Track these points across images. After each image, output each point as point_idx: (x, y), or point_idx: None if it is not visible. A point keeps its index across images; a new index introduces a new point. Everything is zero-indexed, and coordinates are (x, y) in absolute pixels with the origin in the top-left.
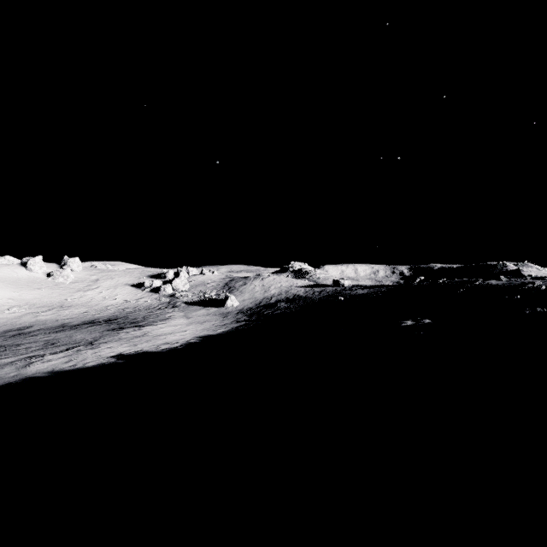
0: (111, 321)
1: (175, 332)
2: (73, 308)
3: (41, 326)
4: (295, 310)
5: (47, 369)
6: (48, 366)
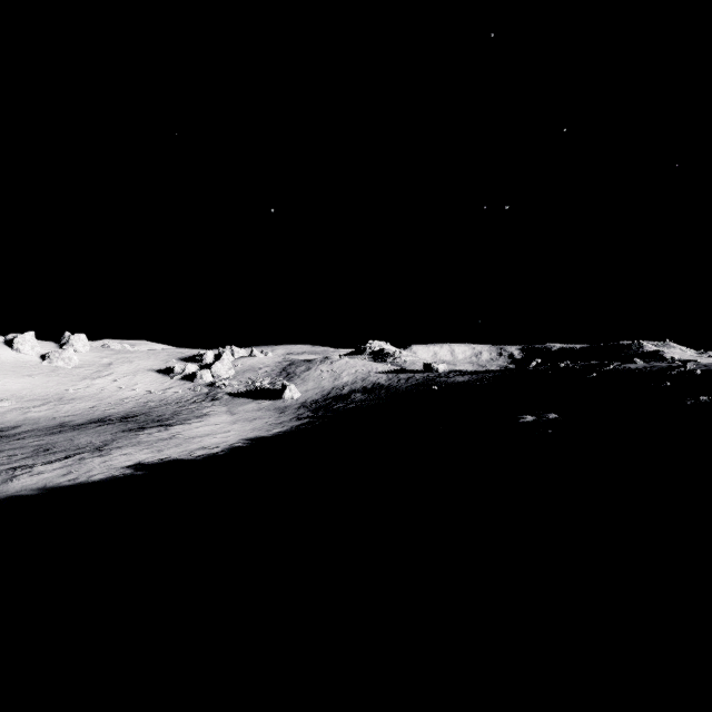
0: (128, 419)
1: (215, 433)
2: (76, 401)
3: (31, 425)
4: (374, 403)
5: (37, 485)
6: (38, 480)
